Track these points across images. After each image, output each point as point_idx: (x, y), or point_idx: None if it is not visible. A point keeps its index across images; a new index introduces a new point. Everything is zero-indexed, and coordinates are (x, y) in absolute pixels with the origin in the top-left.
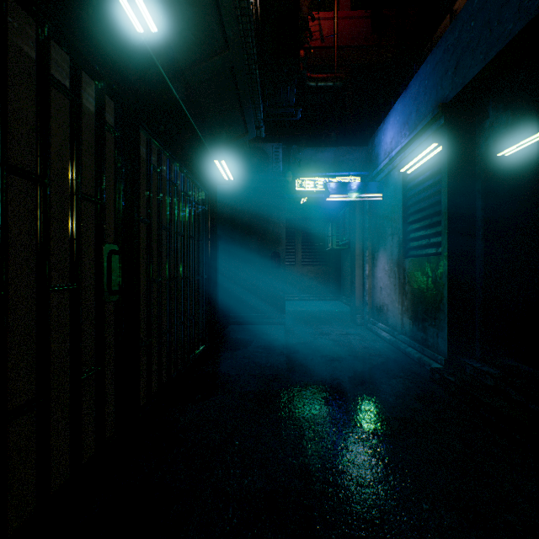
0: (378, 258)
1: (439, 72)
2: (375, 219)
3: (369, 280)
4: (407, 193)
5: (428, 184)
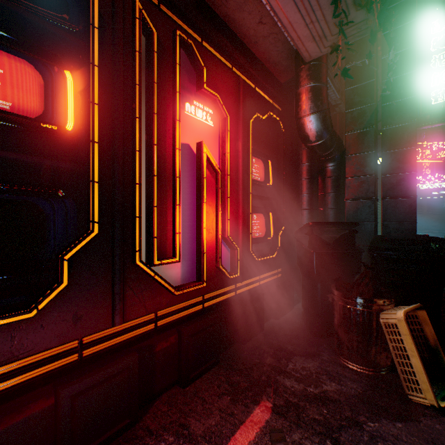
0: None
1: None
2: None
3: None
4: None
5: None
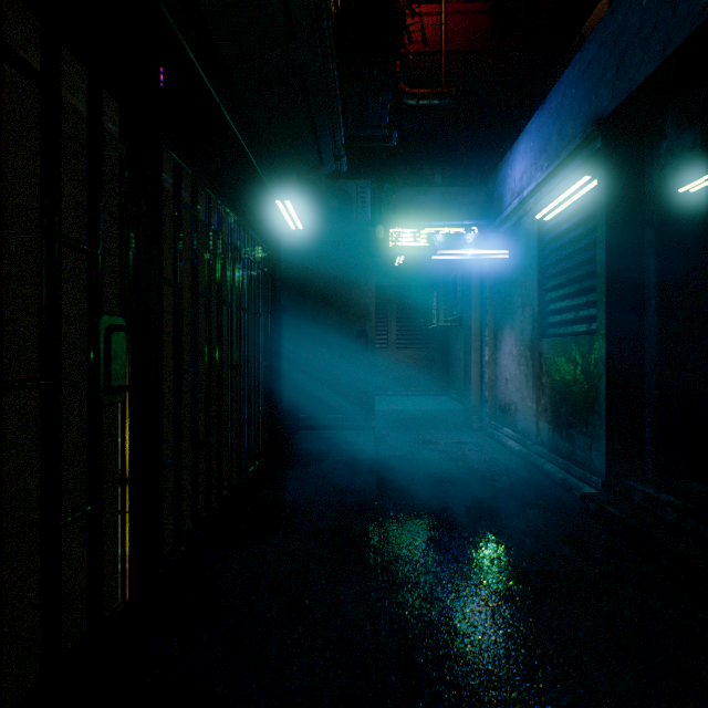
0: (503, 338)
1: (592, 76)
2: (498, 285)
3: (489, 368)
4: (544, 248)
5: (575, 234)
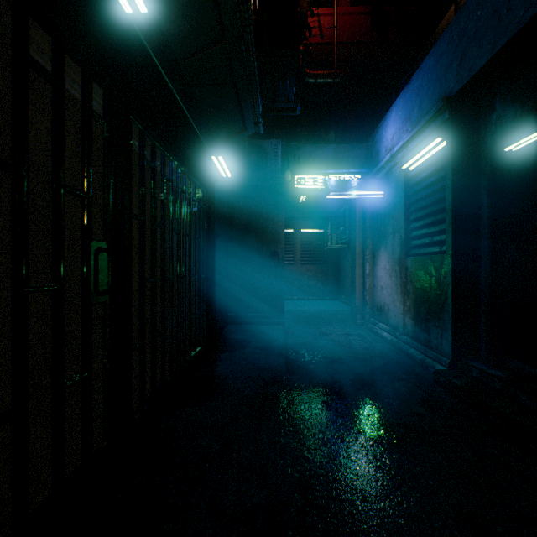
0: (379, 256)
1: (443, 65)
2: (375, 217)
3: (369, 279)
4: (409, 190)
5: (431, 180)
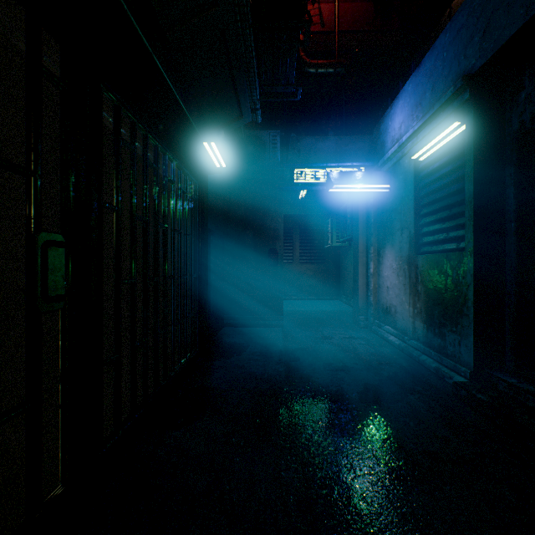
0: (384, 255)
1: (461, 40)
2: (380, 213)
3: (374, 278)
4: (419, 182)
5: (446, 170)
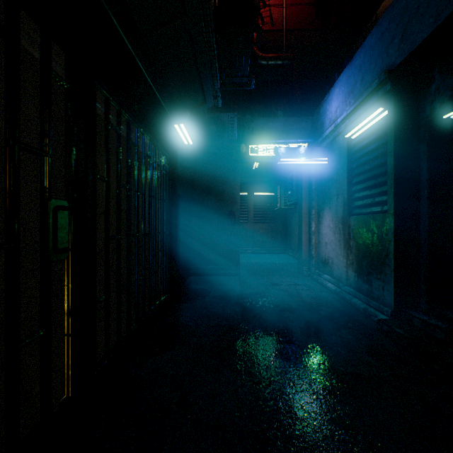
0: (323, 216)
1: (384, 41)
2: (320, 181)
3: (315, 235)
4: (351, 156)
5: (372, 147)
